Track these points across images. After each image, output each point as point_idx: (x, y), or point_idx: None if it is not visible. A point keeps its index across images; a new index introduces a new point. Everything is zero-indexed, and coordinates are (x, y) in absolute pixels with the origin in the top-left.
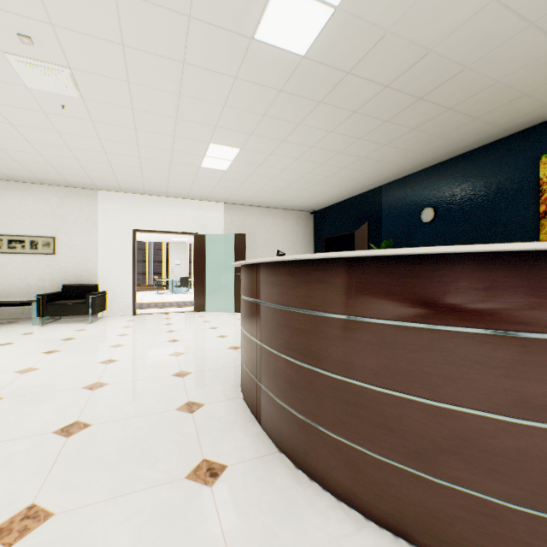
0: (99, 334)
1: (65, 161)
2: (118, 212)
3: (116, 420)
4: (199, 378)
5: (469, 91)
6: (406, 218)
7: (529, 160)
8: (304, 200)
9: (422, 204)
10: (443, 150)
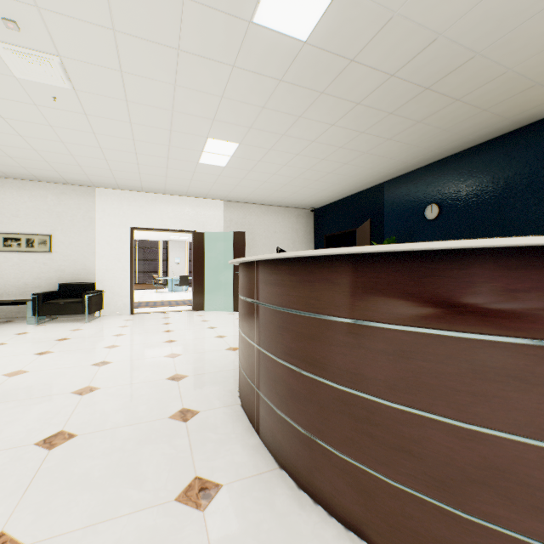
0: (95, 334)
1: (60, 157)
2: (115, 209)
3: (104, 429)
4: (195, 382)
5: (479, 80)
6: (409, 215)
7: (539, 153)
8: (304, 197)
9: (426, 201)
10: (448, 145)
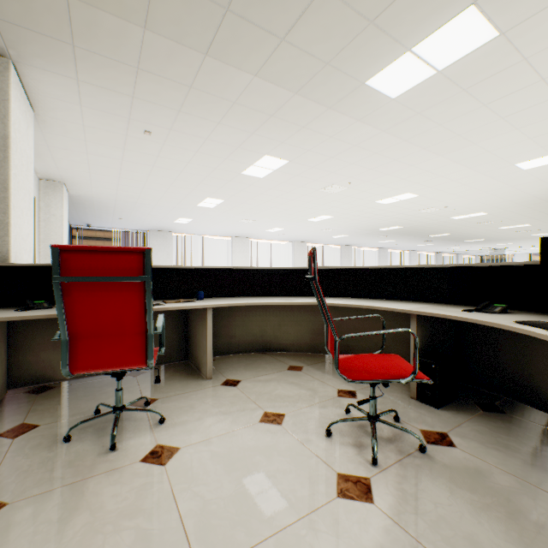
0: None
1: None
2: None
3: None
4: None
5: None
6: None
7: None
8: None
9: None
10: None
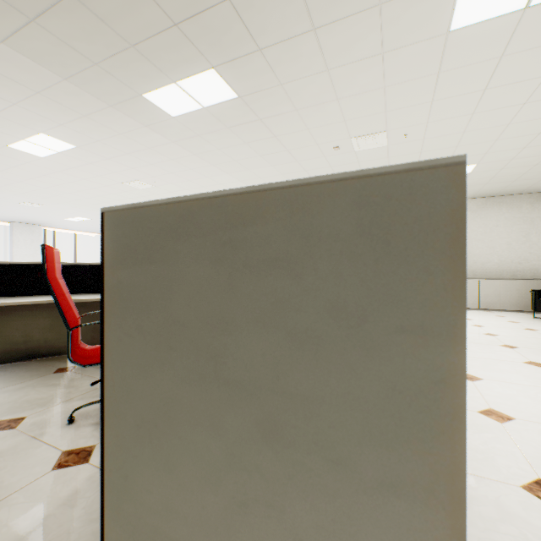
0: (540, 356)
1: None
2: None
3: None
4: None
5: None
6: None
7: None
8: None
9: None
10: None
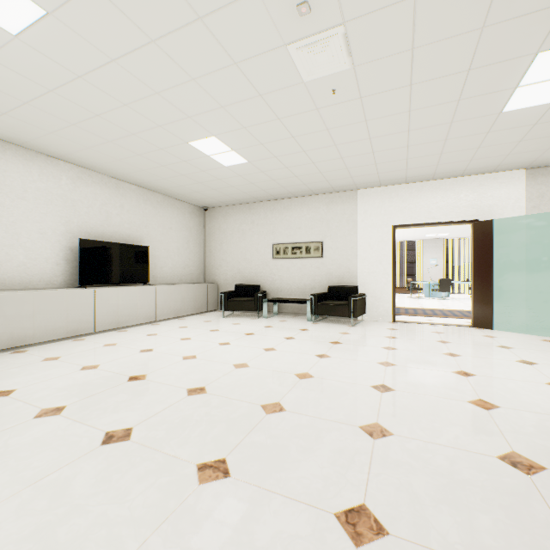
0: (362, 342)
1: (331, 164)
2: (376, 209)
3: (428, 545)
4: None
5: None
6: None
7: None
8: None
9: None
10: None
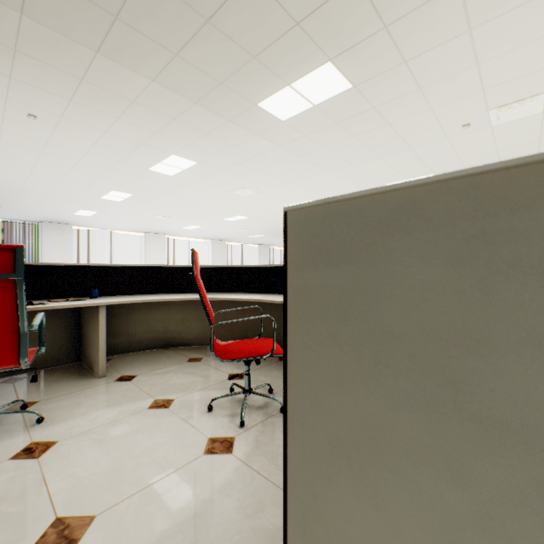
0: None
1: None
2: None
3: None
4: None
5: None
6: None
7: None
8: None
9: None
10: None
